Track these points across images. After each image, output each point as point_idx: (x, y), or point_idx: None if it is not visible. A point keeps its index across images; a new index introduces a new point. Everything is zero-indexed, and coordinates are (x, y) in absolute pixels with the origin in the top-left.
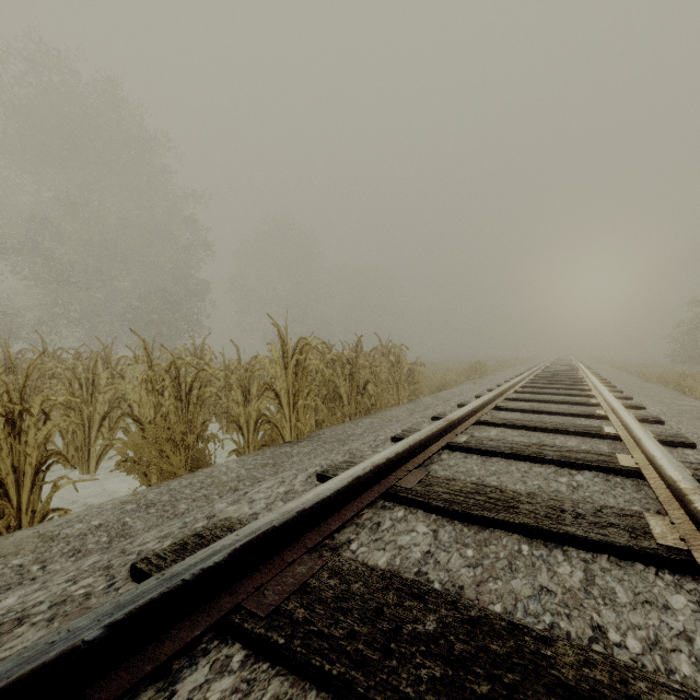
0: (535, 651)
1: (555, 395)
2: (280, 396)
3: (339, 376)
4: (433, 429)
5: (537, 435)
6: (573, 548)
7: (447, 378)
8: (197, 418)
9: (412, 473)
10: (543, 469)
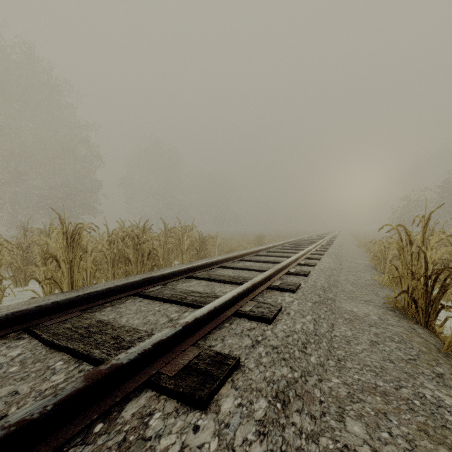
0: None
1: (279, 257)
2: (60, 261)
3: (129, 247)
4: (120, 284)
5: (215, 285)
6: (88, 364)
7: (233, 246)
8: None
9: (71, 314)
10: (173, 309)
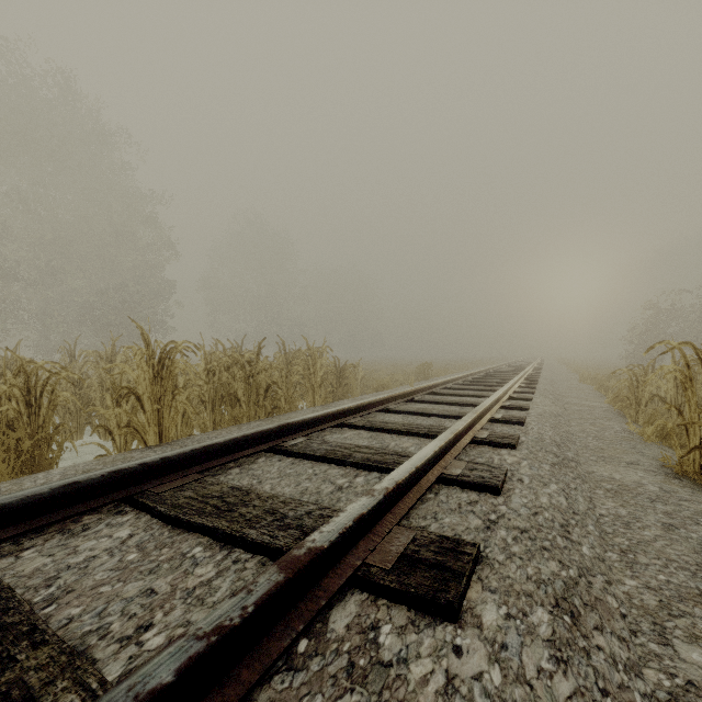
0: (12, 655)
1: (465, 396)
2: (143, 400)
3: (237, 379)
4: (249, 433)
5: (384, 437)
6: (243, 550)
7: (385, 380)
8: (49, 423)
9: (186, 477)
10: (336, 472)
